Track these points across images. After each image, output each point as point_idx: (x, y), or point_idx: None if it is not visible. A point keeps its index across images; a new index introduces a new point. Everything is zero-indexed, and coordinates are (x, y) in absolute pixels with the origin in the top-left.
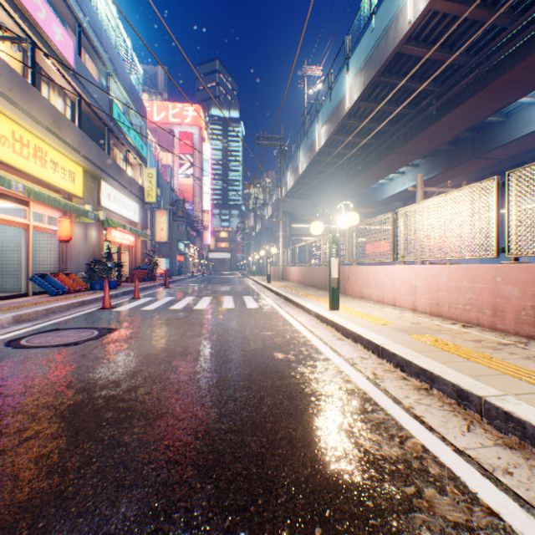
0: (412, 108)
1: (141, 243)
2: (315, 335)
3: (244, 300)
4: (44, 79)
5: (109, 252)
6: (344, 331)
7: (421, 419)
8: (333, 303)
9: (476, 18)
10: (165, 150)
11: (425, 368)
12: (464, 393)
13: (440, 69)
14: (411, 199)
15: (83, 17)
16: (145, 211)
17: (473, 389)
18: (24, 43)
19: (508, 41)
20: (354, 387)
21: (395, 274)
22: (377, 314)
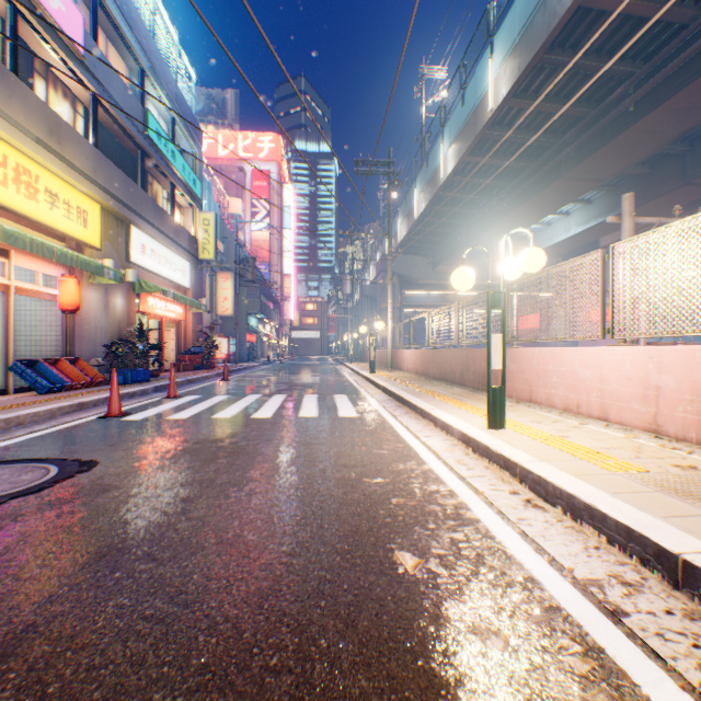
0: (592, 106)
1: (193, 317)
2: (473, 489)
3: (335, 402)
4: (38, 70)
5: (141, 328)
6: (540, 486)
7: None
8: (495, 415)
9: None
10: (233, 194)
11: None
12: None
13: None
14: (574, 253)
15: None
16: (198, 272)
17: None
18: None
19: None
20: None
21: (608, 363)
22: (585, 441)
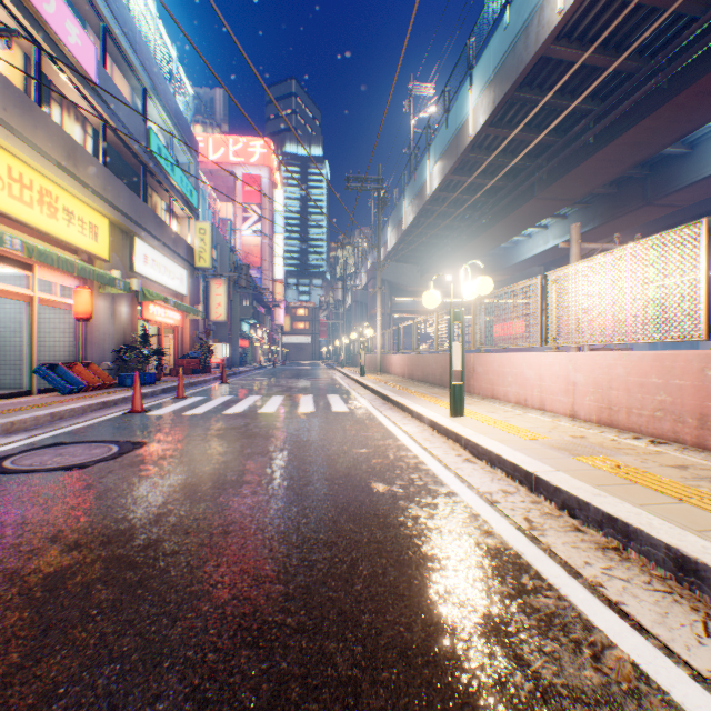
0: (560, 135)
1: (190, 323)
2: (431, 454)
3: (328, 401)
4: (55, 98)
5: (146, 334)
6: (475, 449)
7: (621, 608)
8: (456, 406)
9: (655, 4)
10: (223, 198)
11: (615, 515)
12: (690, 563)
13: (616, 62)
14: (555, 263)
15: (109, 14)
16: (195, 280)
17: (707, 559)
18: (16, 37)
19: (700, 37)
20: (499, 544)
21: (544, 365)
22: (520, 423)
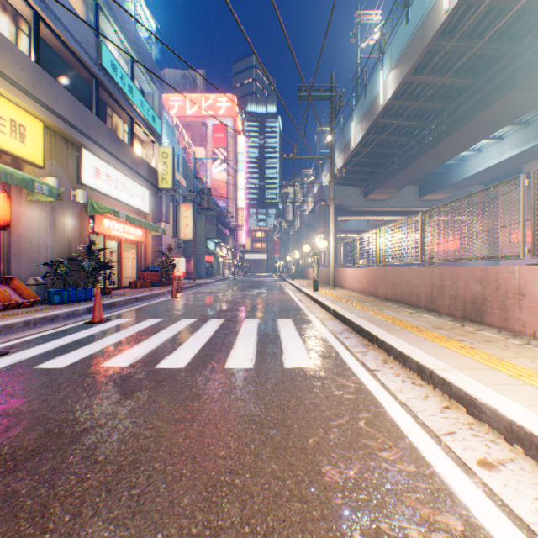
0: None
1: (152, 239)
2: None
3: (278, 333)
4: None
5: (89, 247)
6: None
7: None
8: None
9: None
10: (197, 145)
11: None
12: None
13: None
14: (495, 181)
15: None
16: (158, 200)
17: None
18: None
19: None
20: None
21: None
22: None
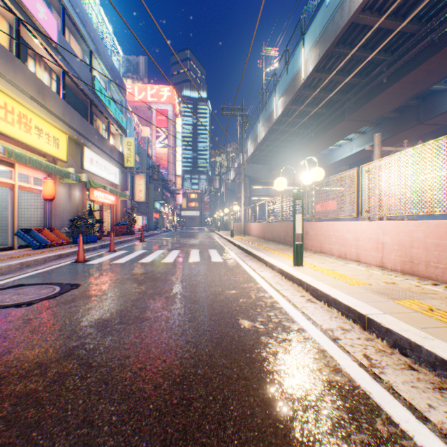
0: (363, 78)
1: (121, 202)
2: (282, 295)
3: (209, 253)
4: (30, 54)
5: (91, 209)
6: (315, 292)
7: None
8: (297, 258)
9: None
10: (144, 124)
11: None
12: None
13: (420, 6)
14: (356, 163)
15: (66, 1)
16: (124, 175)
17: None
18: None
19: None
20: (348, 382)
21: (359, 230)
22: (344, 271)
